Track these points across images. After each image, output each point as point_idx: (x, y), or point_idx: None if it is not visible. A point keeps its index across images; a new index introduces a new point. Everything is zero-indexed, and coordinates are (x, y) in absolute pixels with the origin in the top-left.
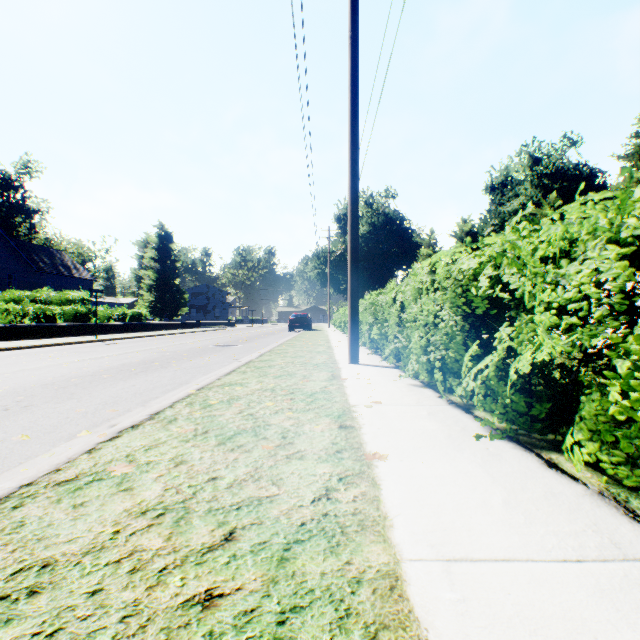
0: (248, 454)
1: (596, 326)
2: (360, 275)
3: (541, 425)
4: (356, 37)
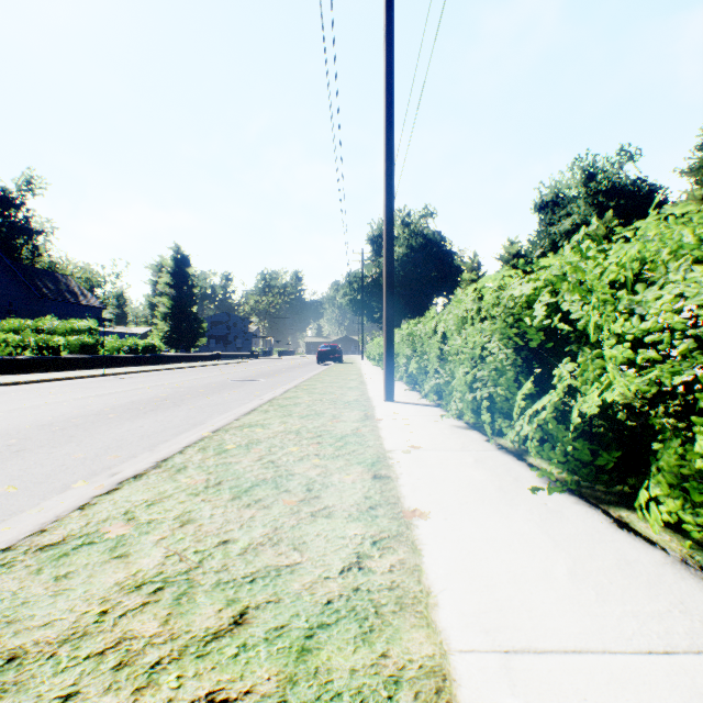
0: (267, 511)
1: (678, 362)
2: (396, 302)
3: (608, 476)
4: (392, 35)
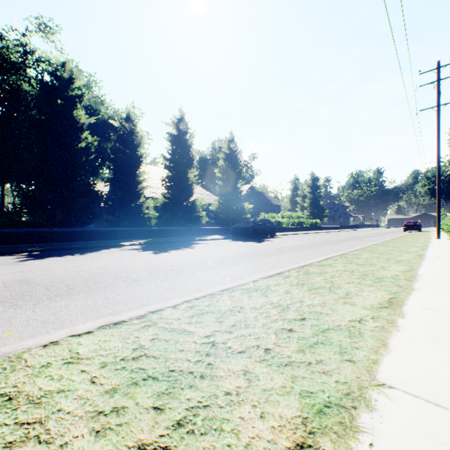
0: (410, 241)
1: None
2: None
3: None
4: (439, 137)
